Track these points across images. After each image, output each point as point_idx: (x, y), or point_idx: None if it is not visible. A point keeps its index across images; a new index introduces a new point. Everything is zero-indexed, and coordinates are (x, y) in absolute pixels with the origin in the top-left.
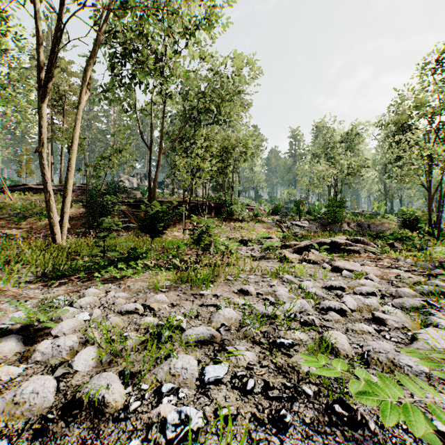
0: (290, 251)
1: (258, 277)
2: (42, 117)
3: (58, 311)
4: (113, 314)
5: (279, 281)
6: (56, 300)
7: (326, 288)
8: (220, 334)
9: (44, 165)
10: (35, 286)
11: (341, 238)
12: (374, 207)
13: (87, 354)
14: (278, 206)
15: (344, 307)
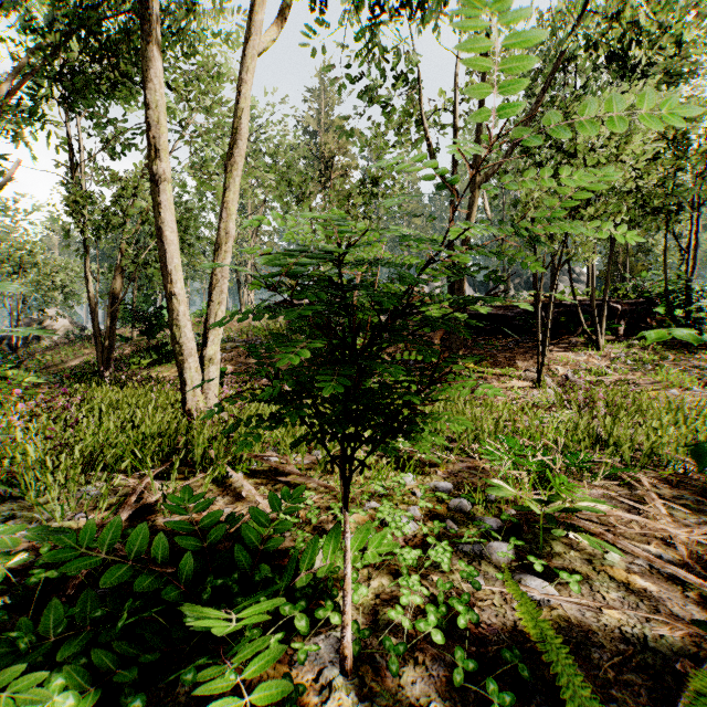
0: None
1: None
2: (148, 80)
3: None
4: None
5: None
6: None
7: None
8: None
9: (161, 208)
10: None
11: None
12: None
13: None
14: None
15: None
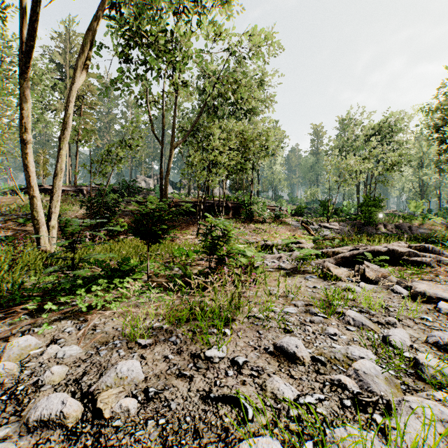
0: (330, 261)
1: (300, 310)
2: (23, 97)
3: None
4: (11, 427)
5: (340, 321)
6: None
7: (438, 347)
8: None
9: (27, 155)
10: None
11: (400, 246)
12: (410, 207)
13: None
14: (301, 207)
15: None
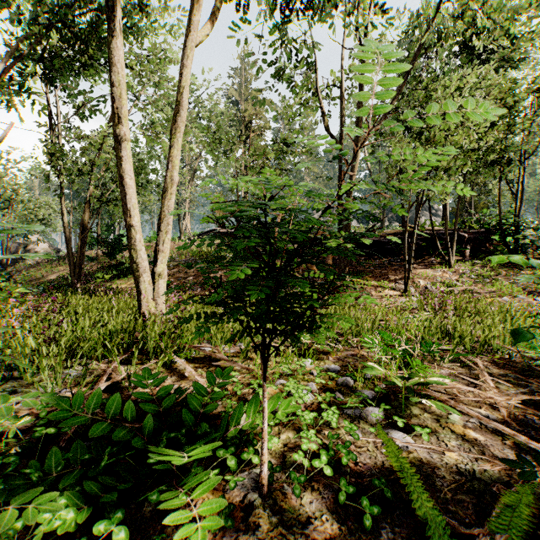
0: None
1: None
2: (113, 65)
3: None
4: None
5: None
6: None
7: None
8: None
9: (122, 161)
10: None
11: None
12: None
13: None
14: None
15: None
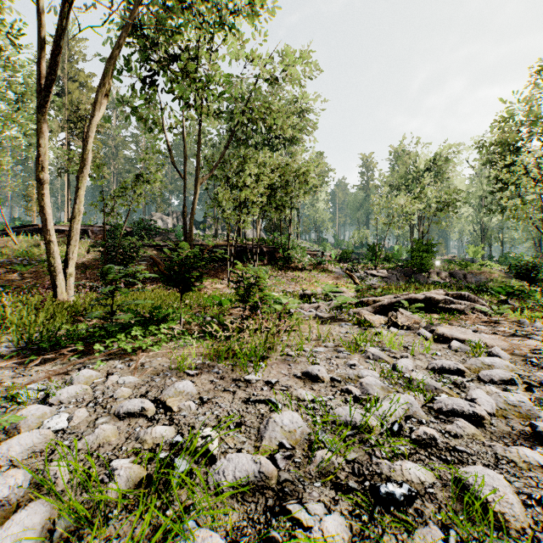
0: (368, 310)
1: (329, 349)
2: (39, 133)
3: (18, 414)
4: (106, 418)
5: (362, 357)
6: (24, 390)
7: (434, 371)
8: (277, 468)
9: (43, 196)
10: (6, 365)
11: (438, 293)
12: (469, 252)
13: (25, 523)
14: (347, 251)
15: (479, 411)
